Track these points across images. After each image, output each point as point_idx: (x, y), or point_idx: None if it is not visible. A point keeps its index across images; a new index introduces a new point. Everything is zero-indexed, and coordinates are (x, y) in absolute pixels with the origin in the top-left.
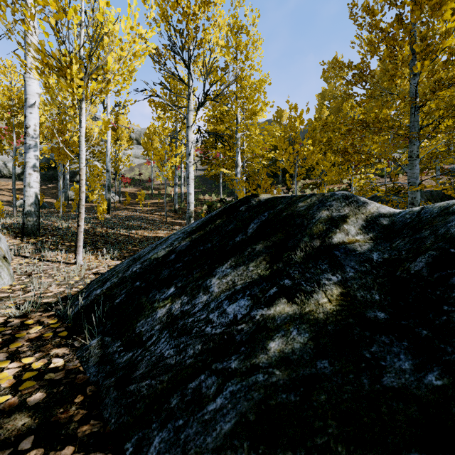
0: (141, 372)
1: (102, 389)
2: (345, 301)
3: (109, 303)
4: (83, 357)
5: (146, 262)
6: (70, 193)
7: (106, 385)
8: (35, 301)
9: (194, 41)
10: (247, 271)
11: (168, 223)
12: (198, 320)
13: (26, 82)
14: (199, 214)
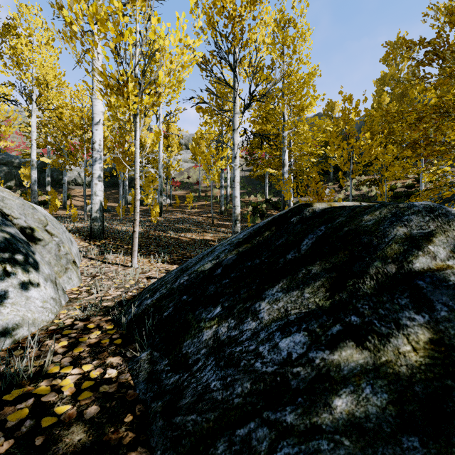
0: (187, 402)
1: (149, 412)
2: (438, 351)
3: (158, 315)
4: (134, 371)
5: (192, 274)
6: (128, 198)
7: (153, 409)
8: (96, 304)
9: (240, 43)
10: (301, 298)
11: (214, 225)
12: (246, 351)
13: (93, 103)
14: (244, 215)
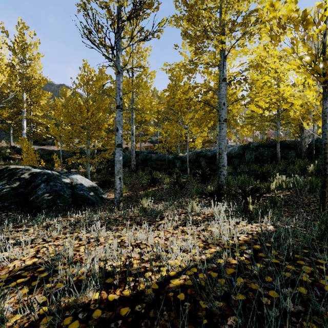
0: None
1: None
2: (19, 185)
3: None
4: None
5: None
6: None
7: None
8: None
9: None
10: (2, 182)
11: None
12: None
13: None
14: None
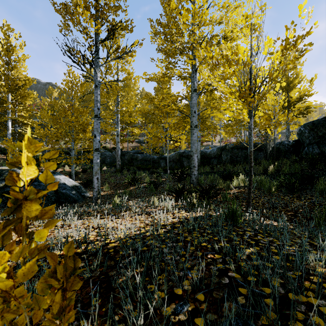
0: None
1: None
2: (5, 185)
3: None
4: None
5: None
6: None
7: None
8: None
9: None
10: None
11: None
12: None
13: None
14: None
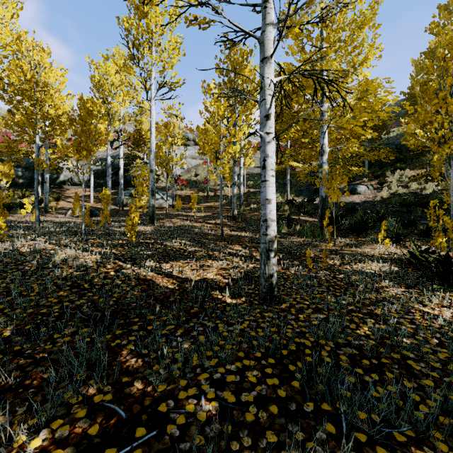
0: None
1: None
2: None
3: None
4: None
5: None
6: (126, 199)
7: None
8: None
9: None
10: None
11: (224, 239)
12: None
13: None
14: None
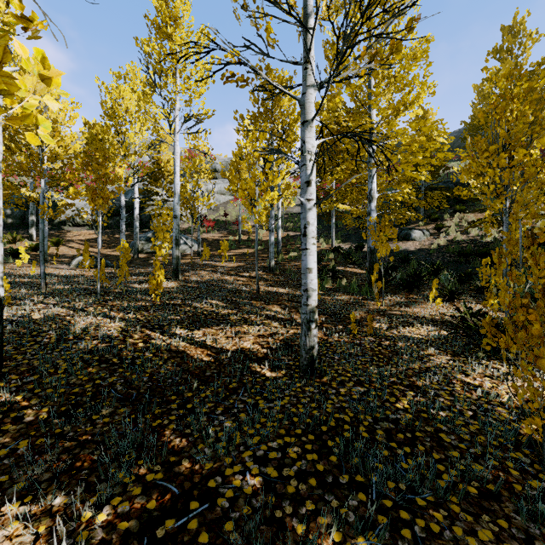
0: None
1: None
2: None
3: None
4: None
5: None
6: (141, 244)
7: None
8: None
9: None
10: None
11: (260, 298)
12: None
13: None
14: None
